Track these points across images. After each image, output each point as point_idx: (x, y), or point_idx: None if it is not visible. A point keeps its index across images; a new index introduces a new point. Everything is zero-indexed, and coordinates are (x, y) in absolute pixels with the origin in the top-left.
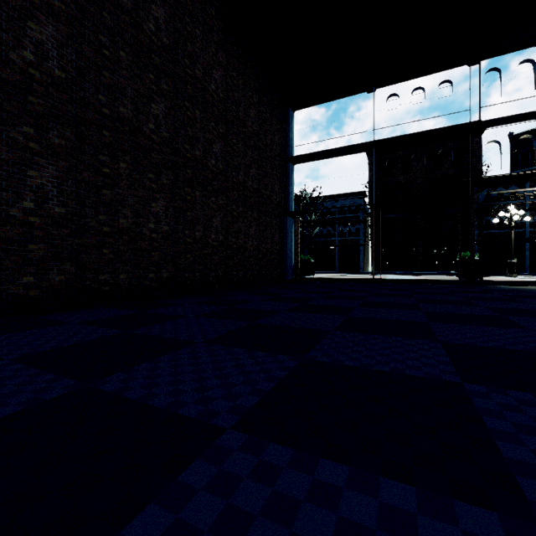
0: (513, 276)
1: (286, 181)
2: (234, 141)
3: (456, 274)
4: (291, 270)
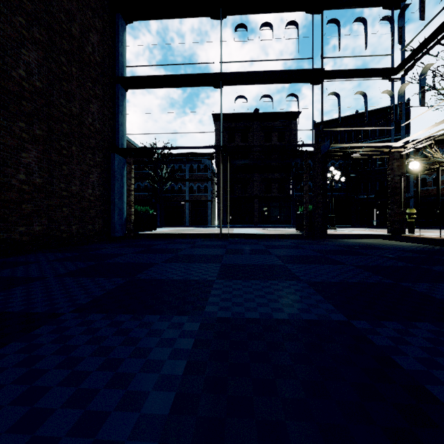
0: (334, 229)
1: (114, 107)
2: None
3: (282, 226)
4: (122, 225)
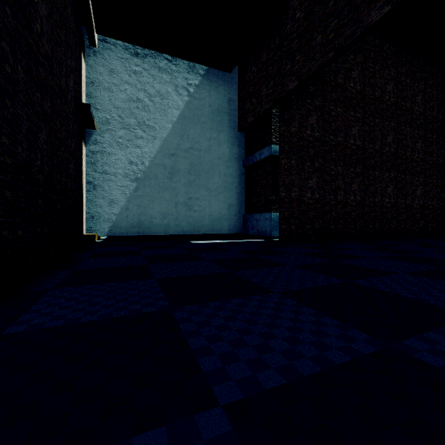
0: None
1: None
2: (429, 136)
3: None
4: None
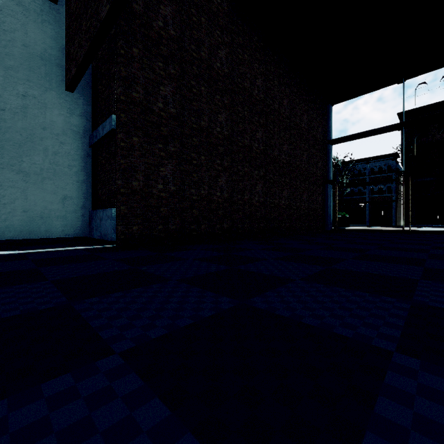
0: None
1: (326, 158)
2: (294, 140)
3: None
4: (330, 223)
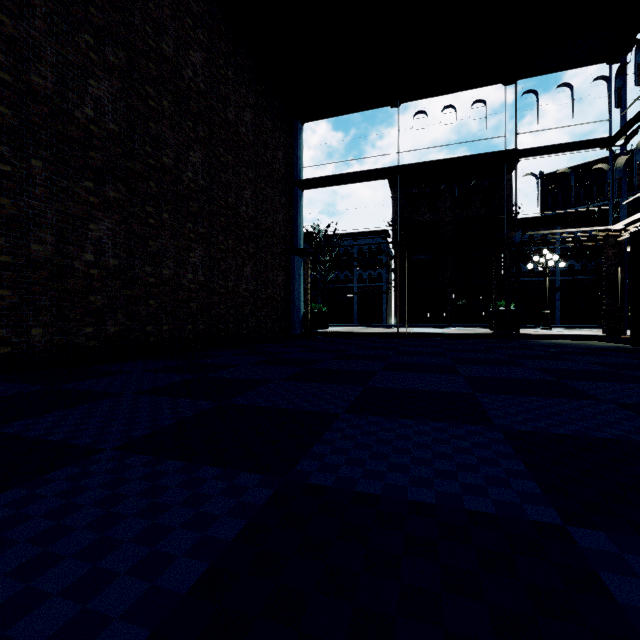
0: (548, 329)
1: (293, 210)
2: (222, 151)
3: (486, 326)
4: (300, 323)
